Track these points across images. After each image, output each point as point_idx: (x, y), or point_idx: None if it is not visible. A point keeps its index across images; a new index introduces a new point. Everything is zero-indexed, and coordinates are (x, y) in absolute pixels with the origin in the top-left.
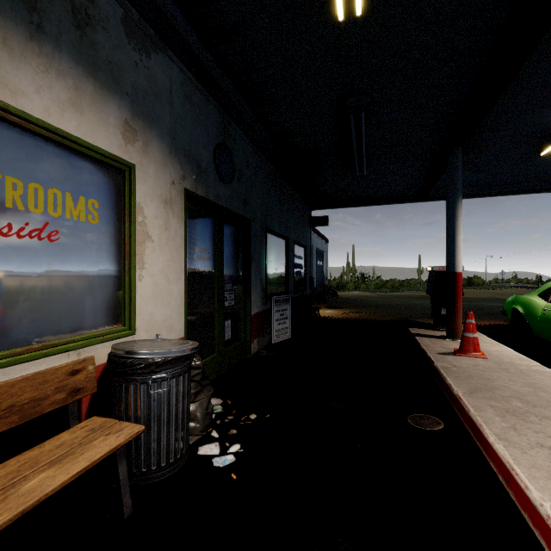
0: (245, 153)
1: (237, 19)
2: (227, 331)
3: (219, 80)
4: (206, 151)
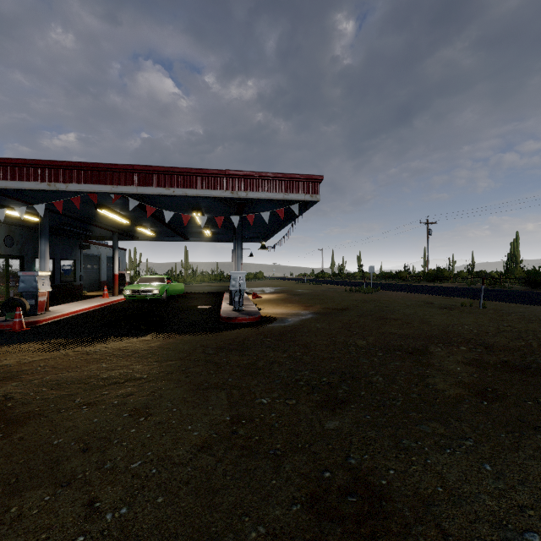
0: (21, 233)
1: (9, 215)
2: (12, 294)
3: (5, 222)
4: (1, 241)
